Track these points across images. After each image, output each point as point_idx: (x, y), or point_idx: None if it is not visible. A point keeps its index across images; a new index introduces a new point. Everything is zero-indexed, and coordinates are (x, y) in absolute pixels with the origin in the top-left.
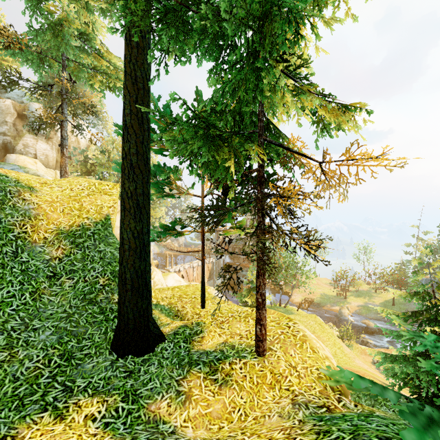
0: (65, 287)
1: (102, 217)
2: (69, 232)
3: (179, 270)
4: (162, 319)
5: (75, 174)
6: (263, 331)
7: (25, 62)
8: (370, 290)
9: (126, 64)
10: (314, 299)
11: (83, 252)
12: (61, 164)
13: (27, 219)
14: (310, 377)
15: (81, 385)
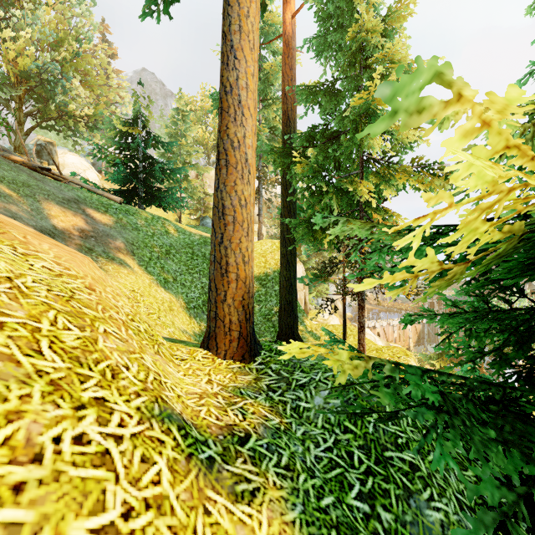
0: (256, 309)
1: (278, 267)
2: (258, 277)
3: (374, 326)
4: (310, 339)
5: (273, 227)
6: (361, 348)
7: None
8: None
9: (282, 179)
10: None
11: (266, 290)
12: (258, 229)
13: None
14: None
15: None
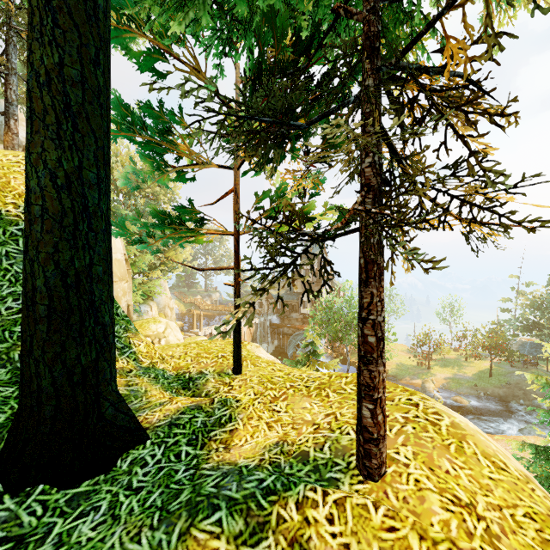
0: None
1: None
2: None
3: (211, 333)
4: (153, 394)
5: None
6: (379, 415)
7: None
8: (459, 358)
9: None
10: (388, 370)
11: None
12: (5, 145)
13: None
14: (522, 543)
15: None
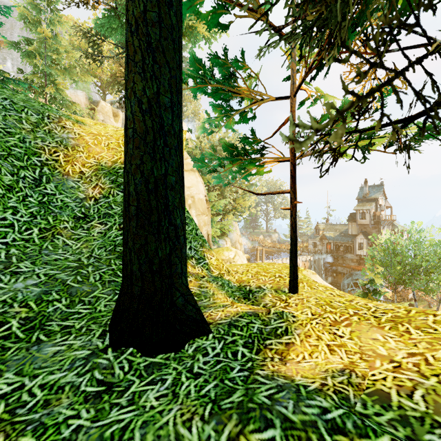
0: (93, 232)
1: None
2: (110, 168)
3: None
4: (218, 297)
5: None
6: None
7: (110, 31)
8: None
9: None
10: None
11: None
12: None
13: (62, 148)
14: None
15: (0, 388)
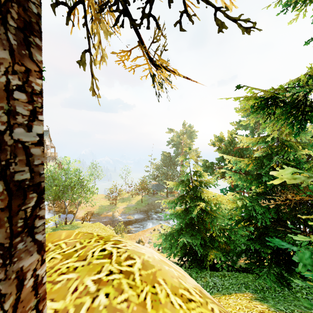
0: None
1: None
2: None
3: None
4: None
5: None
6: None
7: None
8: (129, 196)
9: None
10: (94, 211)
11: None
12: None
13: None
14: None
15: None
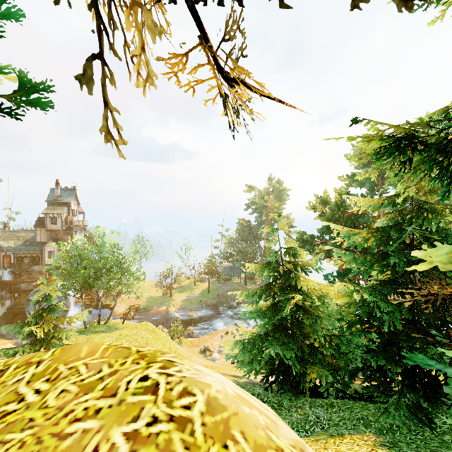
0: None
1: None
2: None
3: None
4: None
5: None
6: None
7: None
8: (191, 284)
9: None
10: (140, 305)
11: None
12: None
13: None
14: None
15: None
